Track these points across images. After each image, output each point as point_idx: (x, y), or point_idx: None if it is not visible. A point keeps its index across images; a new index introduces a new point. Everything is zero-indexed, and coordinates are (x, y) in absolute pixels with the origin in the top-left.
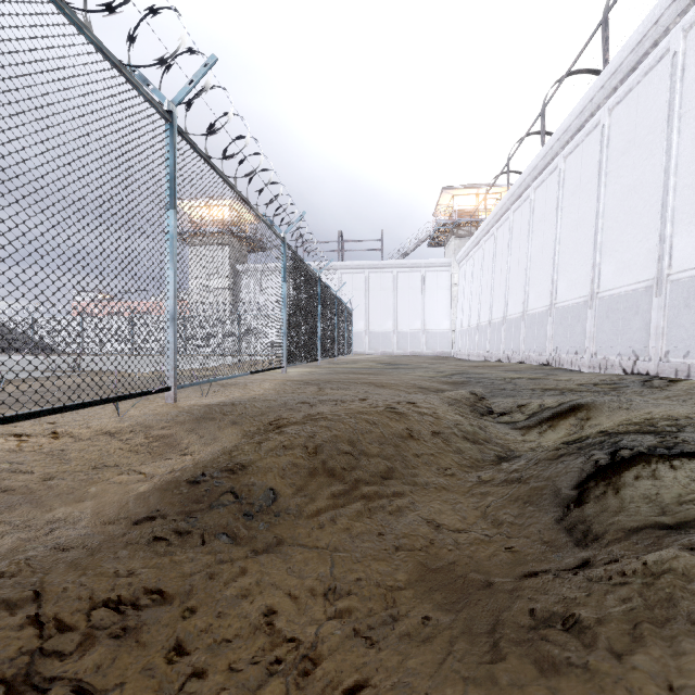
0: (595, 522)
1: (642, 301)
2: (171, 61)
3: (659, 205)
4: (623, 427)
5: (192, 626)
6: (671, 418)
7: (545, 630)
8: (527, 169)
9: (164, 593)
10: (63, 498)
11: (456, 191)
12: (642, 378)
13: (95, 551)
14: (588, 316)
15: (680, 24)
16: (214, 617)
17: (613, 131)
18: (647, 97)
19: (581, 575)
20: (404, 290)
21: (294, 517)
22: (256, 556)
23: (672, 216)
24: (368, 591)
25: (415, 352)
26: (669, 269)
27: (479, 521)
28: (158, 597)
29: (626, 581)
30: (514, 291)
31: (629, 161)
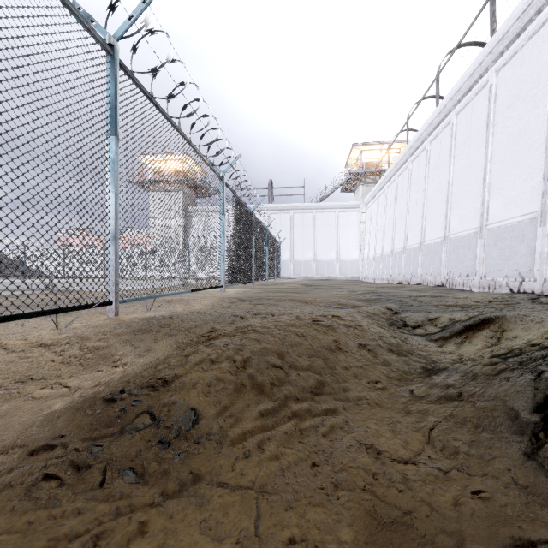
0: None
1: (527, 230)
2: (114, 3)
3: (543, 148)
4: None
5: None
6: None
7: None
8: (424, 126)
9: None
10: None
11: (364, 147)
12: (529, 296)
13: None
14: (478, 245)
15: None
16: None
17: (499, 89)
18: (531, 57)
19: None
20: (322, 227)
21: (216, 444)
22: (164, 503)
23: None
24: None
25: (330, 276)
26: None
27: (425, 448)
28: None
29: None
30: (412, 226)
31: (514, 113)
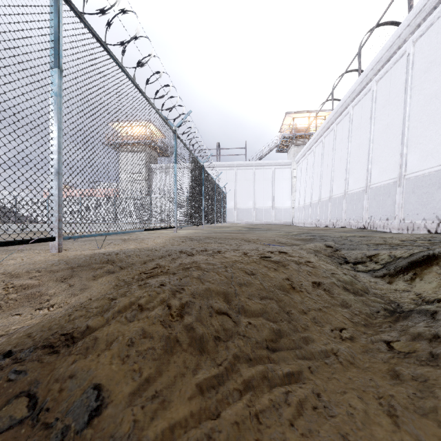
0: None
1: None
2: None
3: None
4: None
5: None
6: None
7: None
8: (347, 93)
9: None
10: None
11: (295, 115)
12: None
13: None
14: (397, 192)
15: None
16: None
17: (416, 57)
18: None
19: None
20: (260, 181)
21: None
22: None
23: None
24: None
25: (267, 222)
26: None
27: None
28: None
29: None
30: (337, 178)
31: (431, 76)
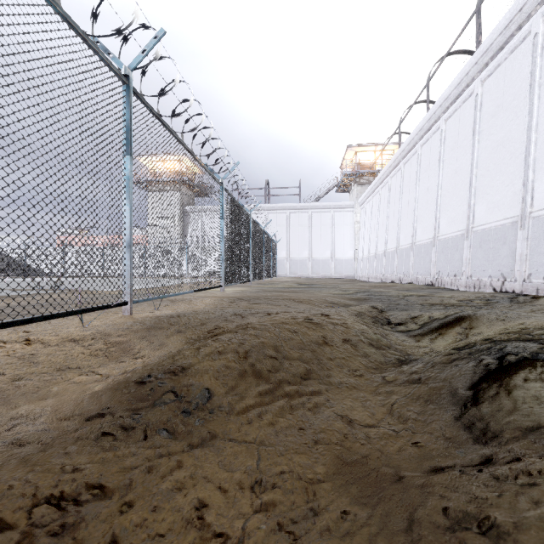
0: (492, 421)
1: (509, 233)
2: (128, 35)
3: (523, 157)
4: (505, 335)
5: (128, 521)
6: (543, 328)
7: (462, 533)
8: (415, 130)
9: (105, 488)
10: (28, 397)
11: (358, 148)
12: (509, 295)
13: (47, 446)
14: (464, 246)
15: (540, 11)
16: (149, 511)
17: (484, 98)
18: (513, 70)
19: (486, 472)
20: (317, 226)
21: (226, 414)
22: (192, 450)
23: (534, 165)
24: (291, 484)
25: (326, 275)
26: (531, 208)
27: (386, 417)
28: (98, 492)
29: (533, 482)
30: (404, 227)
31: (498, 122)
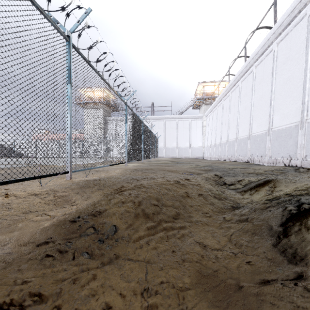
0: (299, 248)
1: (293, 132)
2: (69, 12)
3: (302, 87)
4: (298, 192)
5: None
6: None
7: None
8: (238, 73)
9: (42, 296)
10: (2, 230)
11: (205, 84)
12: (294, 168)
13: (8, 265)
14: (267, 139)
15: None
16: None
17: (279, 53)
18: (296, 36)
19: (301, 286)
20: (181, 128)
21: (126, 242)
22: (103, 267)
23: (308, 92)
24: (168, 291)
25: (186, 156)
26: (307, 117)
27: (227, 244)
28: (37, 299)
29: None
30: (231, 128)
31: (287, 67)
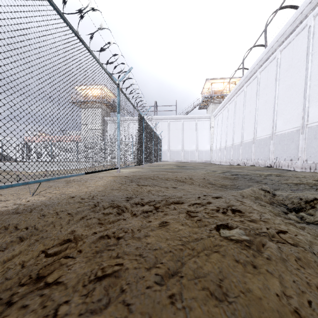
0: None
1: None
2: None
3: None
4: None
5: None
6: None
7: None
8: (256, 62)
9: None
10: None
11: (213, 81)
12: None
13: None
14: (300, 138)
15: None
16: None
17: (316, 28)
18: None
19: None
20: (187, 130)
21: None
22: None
23: None
24: None
25: (192, 160)
26: None
27: None
28: None
29: None
30: (247, 128)
31: None
